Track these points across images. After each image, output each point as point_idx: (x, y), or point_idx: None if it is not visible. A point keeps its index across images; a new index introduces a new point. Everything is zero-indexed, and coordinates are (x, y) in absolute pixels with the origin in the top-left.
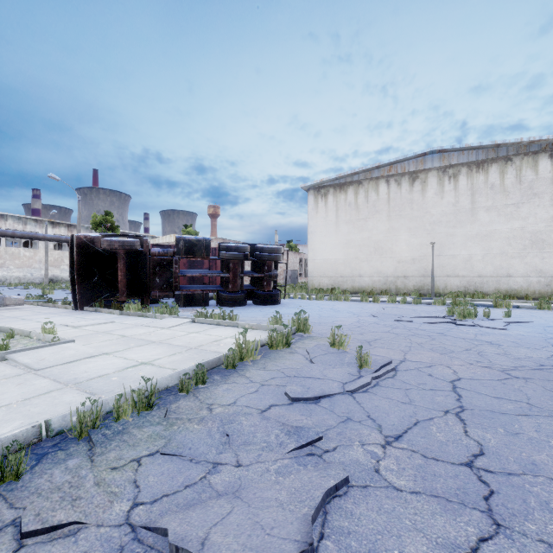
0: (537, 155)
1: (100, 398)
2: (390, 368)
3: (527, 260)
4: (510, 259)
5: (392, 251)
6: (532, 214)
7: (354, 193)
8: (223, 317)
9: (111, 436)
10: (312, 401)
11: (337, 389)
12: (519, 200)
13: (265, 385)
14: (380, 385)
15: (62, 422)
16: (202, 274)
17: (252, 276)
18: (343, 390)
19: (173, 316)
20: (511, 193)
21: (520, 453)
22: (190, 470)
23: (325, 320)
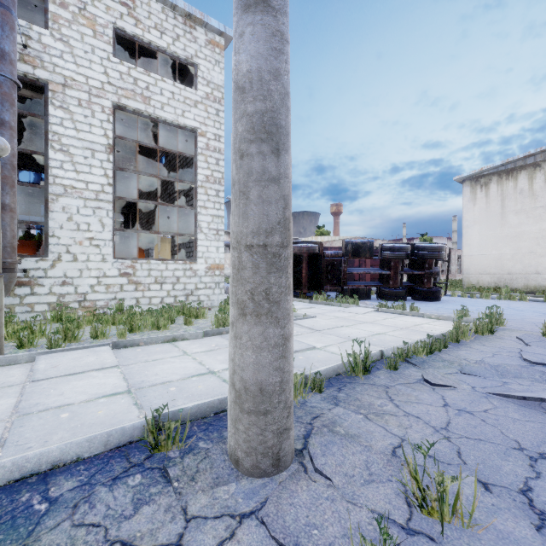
0: None
1: (382, 347)
2: None
3: None
4: None
5: None
6: None
7: (528, 178)
8: (403, 308)
9: (421, 362)
10: None
11: None
12: None
13: (497, 354)
14: None
15: (387, 353)
16: (366, 272)
17: (412, 273)
18: None
19: (357, 306)
20: None
21: None
22: (489, 381)
23: (510, 317)
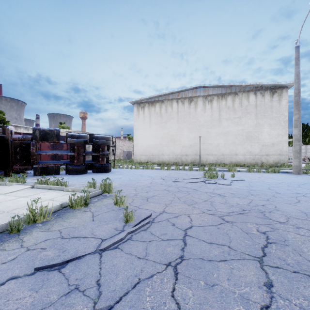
0: (249, 93)
1: None
2: (145, 222)
3: (244, 146)
4: (237, 146)
5: (180, 140)
6: (247, 123)
7: (159, 107)
8: (57, 183)
9: None
10: (58, 266)
11: (92, 248)
12: (241, 115)
13: (29, 250)
14: (131, 239)
15: None
16: (54, 153)
17: (91, 154)
18: (97, 249)
19: (18, 184)
20: (237, 111)
21: None
22: None
23: (130, 182)
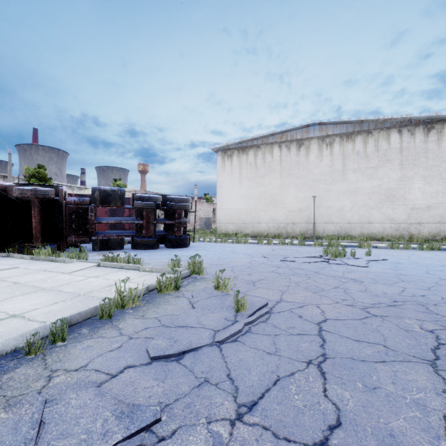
0: (390, 130)
1: None
2: (264, 312)
3: (382, 210)
4: (370, 210)
5: (284, 202)
6: (386, 175)
7: (254, 155)
8: (128, 261)
9: None
10: (174, 357)
11: (206, 339)
12: (377, 164)
13: (133, 339)
14: (251, 332)
15: None
16: (117, 221)
17: (164, 222)
18: (212, 341)
19: (80, 261)
20: (372, 158)
21: (378, 418)
22: None
23: (222, 261)
